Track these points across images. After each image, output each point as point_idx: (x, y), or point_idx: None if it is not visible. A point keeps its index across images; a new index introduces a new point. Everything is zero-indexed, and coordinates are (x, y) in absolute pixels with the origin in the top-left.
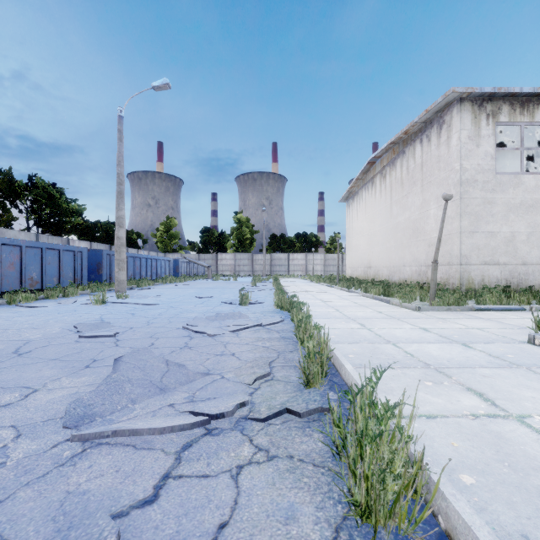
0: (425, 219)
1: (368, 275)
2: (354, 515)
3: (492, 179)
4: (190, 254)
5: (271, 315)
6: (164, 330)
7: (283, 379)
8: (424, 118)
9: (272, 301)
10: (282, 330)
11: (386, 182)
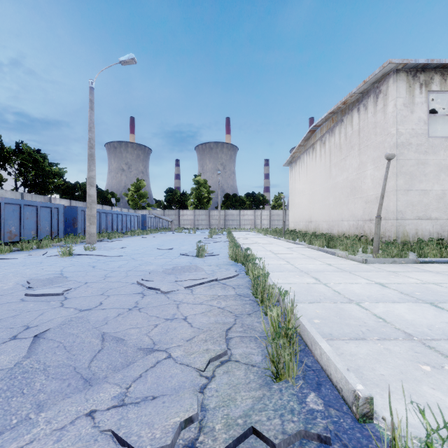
0: (362, 179)
1: (309, 228)
2: None
3: (425, 142)
4: (156, 210)
5: (226, 268)
6: (118, 285)
7: (242, 359)
8: (362, 89)
9: (226, 253)
10: (237, 285)
11: (326, 147)
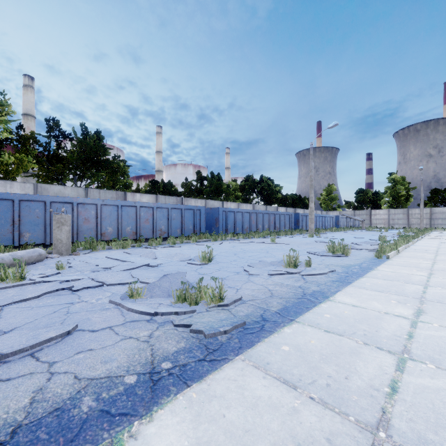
0: None
1: None
2: (378, 252)
3: None
4: (346, 211)
5: None
6: None
7: None
8: None
9: None
10: None
11: None
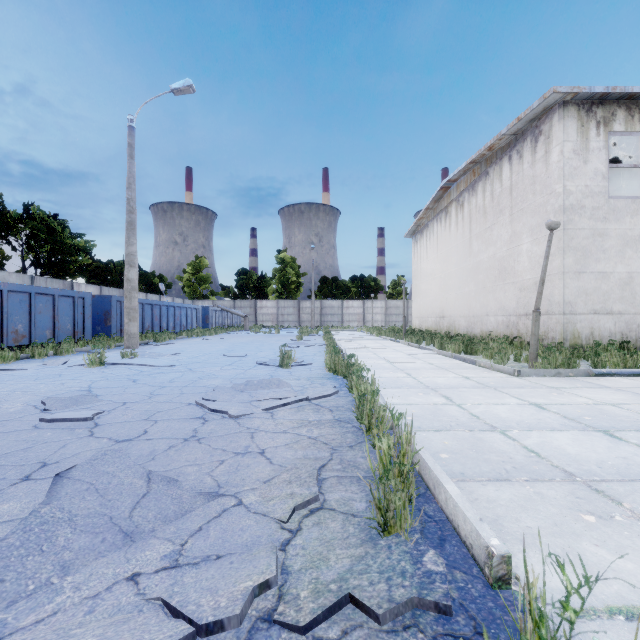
0: (515, 257)
1: (440, 327)
2: None
3: (603, 204)
4: (223, 301)
5: (321, 383)
6: (170, 407)
7: (340, 507)
8: (515, 129)
9: (322, 361)
10: (336, 407)
11: (464, 212)
